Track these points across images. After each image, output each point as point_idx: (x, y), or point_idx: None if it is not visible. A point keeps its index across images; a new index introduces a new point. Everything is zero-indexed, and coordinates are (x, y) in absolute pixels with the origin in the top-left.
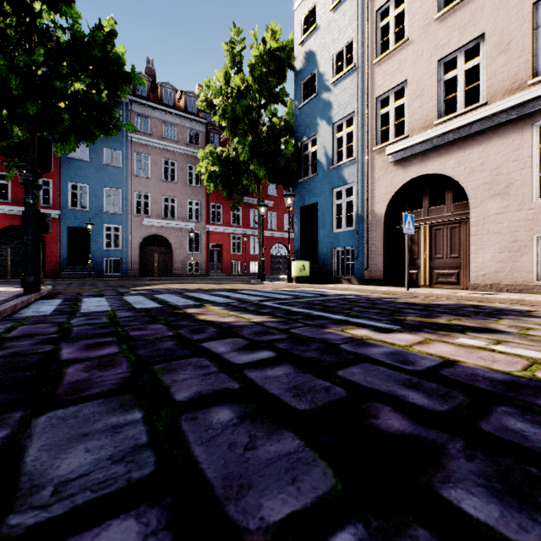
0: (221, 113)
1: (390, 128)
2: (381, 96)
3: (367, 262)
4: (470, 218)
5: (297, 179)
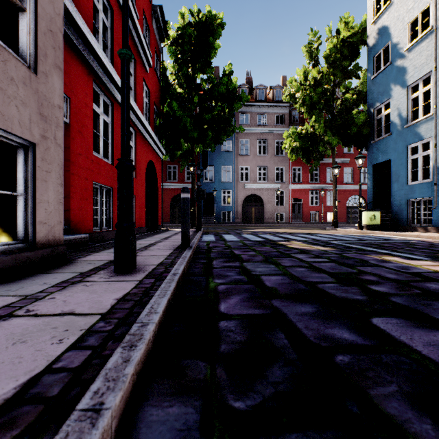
0: (300, 103)
1: None
2: None
3: None
4: None
5: (370, 141)
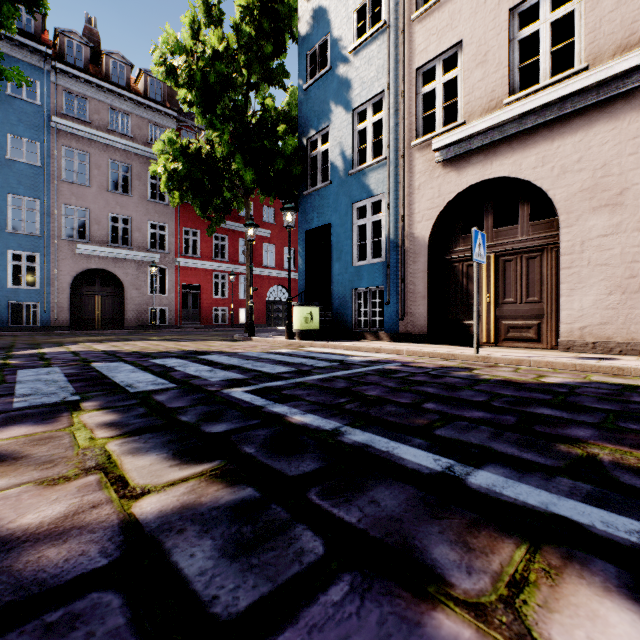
0: (185, 81)
1: (437, 112)
2: (424, 67)
3: (403, 309)
4: (560, 242)
5: (302, 191)
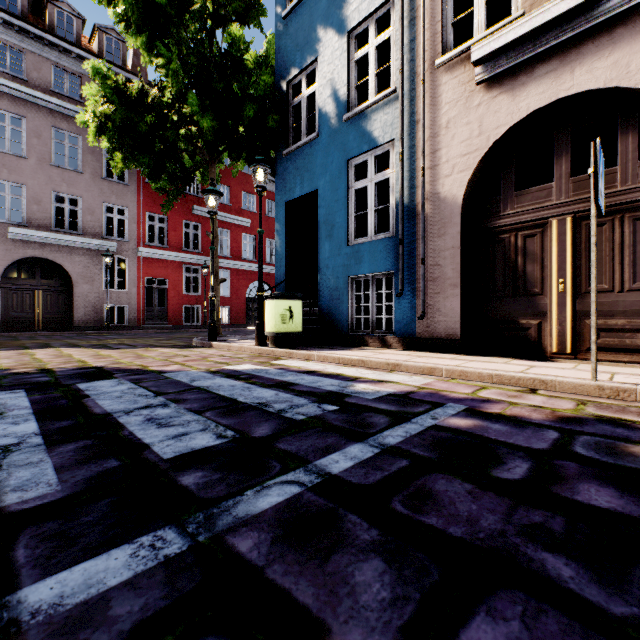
0: None
1: (476, 11)
2: None
3: (423, 302)
4: None
5: (281, 150)
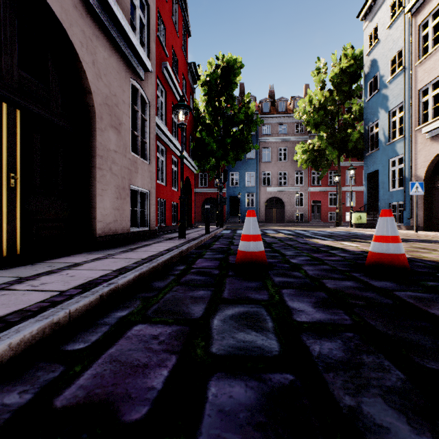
0: (306, 123)
1: (429, 111)
2: (422, 88)
3: (410, 213)
4: None
5: (365, 153)
